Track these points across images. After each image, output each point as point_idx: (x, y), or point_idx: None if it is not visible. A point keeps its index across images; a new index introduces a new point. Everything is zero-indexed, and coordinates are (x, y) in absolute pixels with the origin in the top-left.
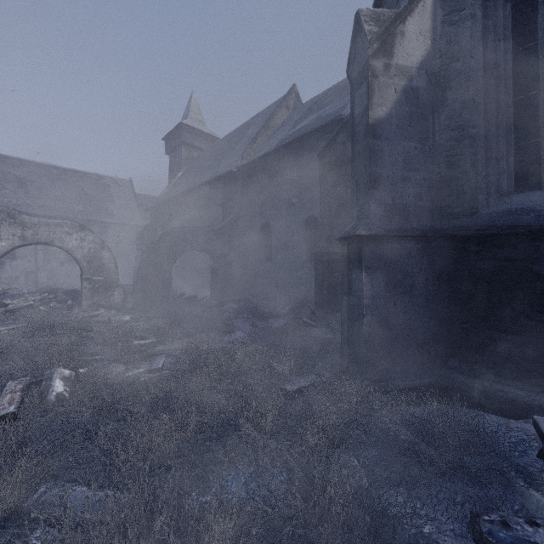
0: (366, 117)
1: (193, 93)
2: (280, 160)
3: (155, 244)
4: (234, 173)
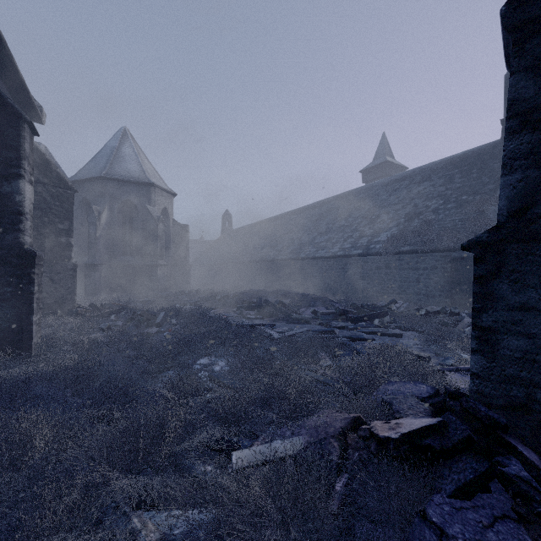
0: (96, 235)
1: None
2: None
3: None
4: None
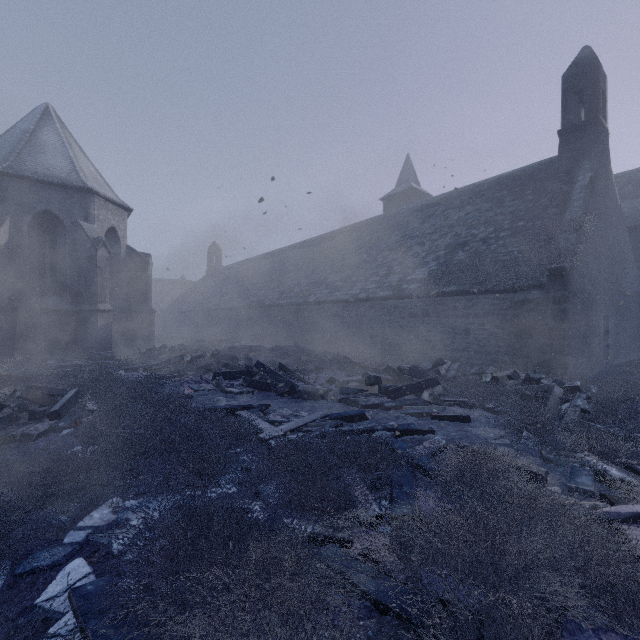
0: None
1: None
2: None
3: None
4: None
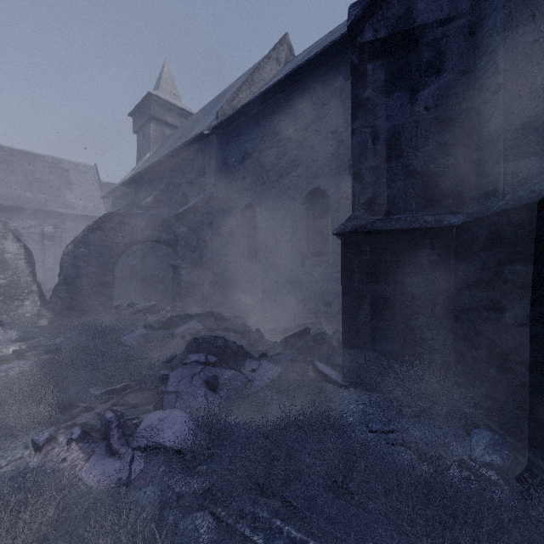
0: None
1: (166, 61)
2: (269, 112)
3: (86, 231)
4: (206, 138)
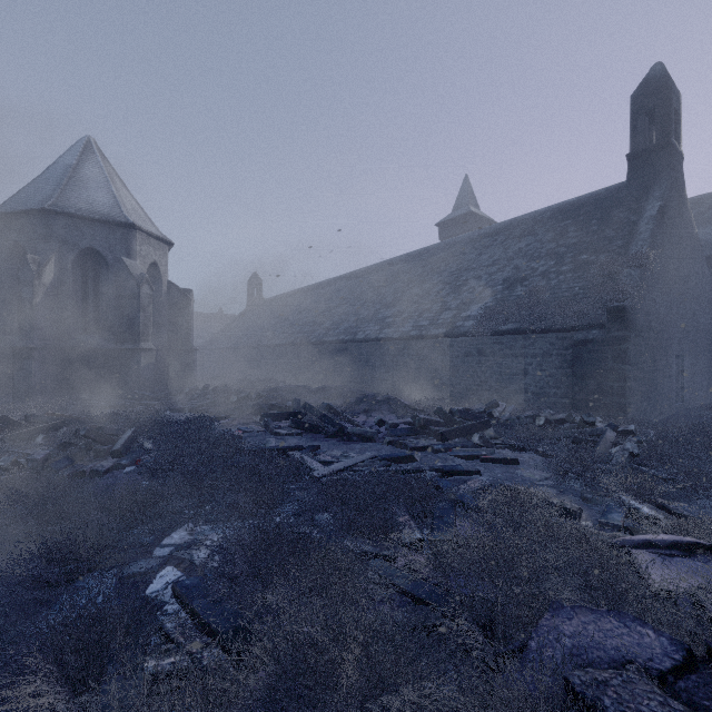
0: (32, 302)
1: None
2: None
3: None
4: None
